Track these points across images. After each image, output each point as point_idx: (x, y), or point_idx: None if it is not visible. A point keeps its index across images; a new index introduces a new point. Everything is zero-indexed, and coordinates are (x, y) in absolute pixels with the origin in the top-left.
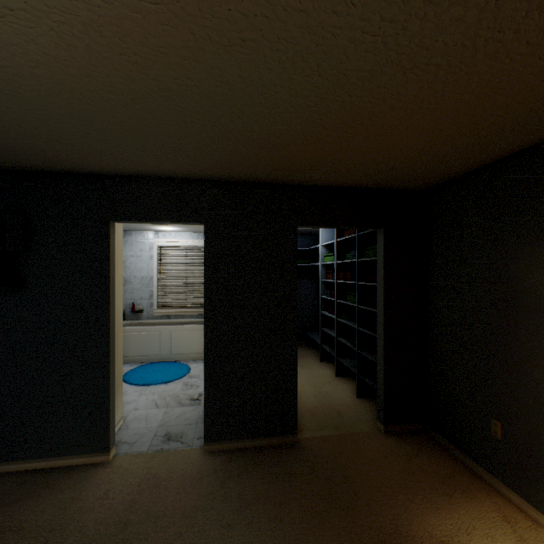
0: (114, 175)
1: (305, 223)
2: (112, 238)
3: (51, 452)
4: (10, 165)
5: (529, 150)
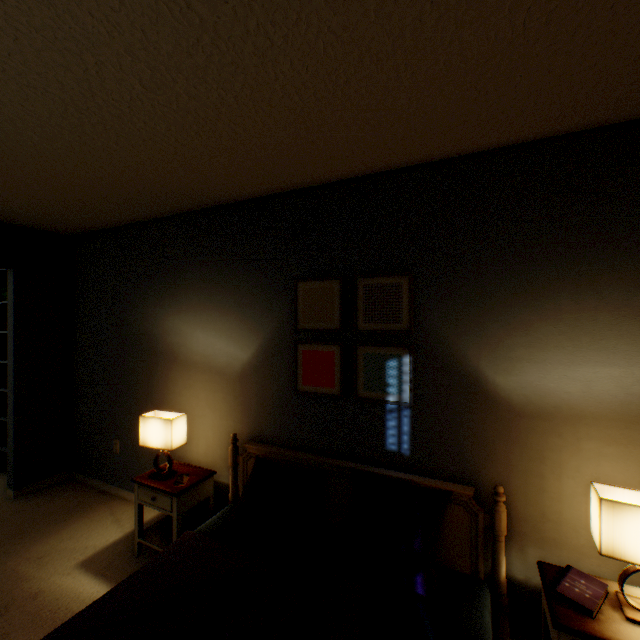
0: None
1: None
2: None
3: None
4: None
5: (134, 226)
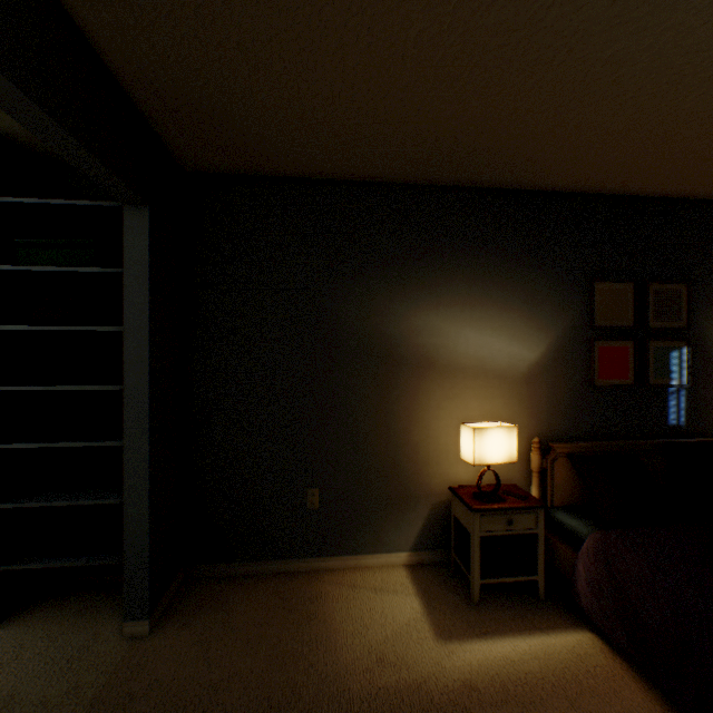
0: None
1: (2, 65)
2: None
3: None
4: None
5: (349, 185)
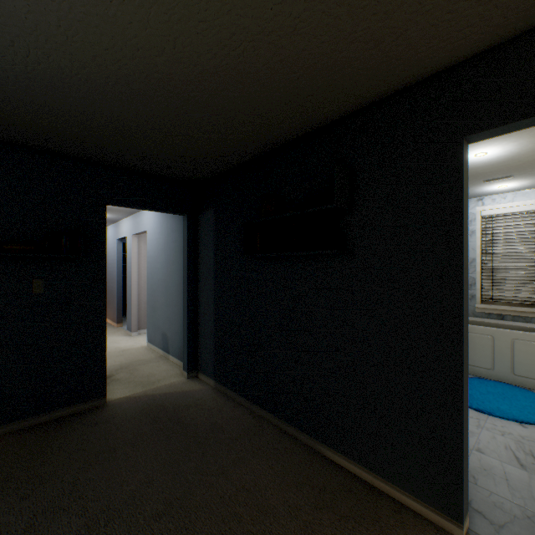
0: (469, 58)
1: None
2: (463, 168)
3: (375, 467)
4: (336, 110)
5: None
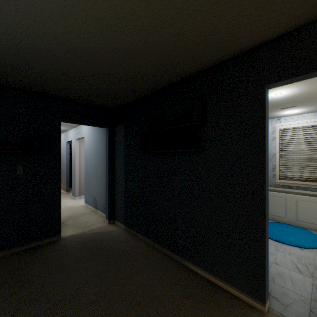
0: (269, 41)
1: None
2: (266, 103)
3: (217, 273)
4: (194, 68)
5: None
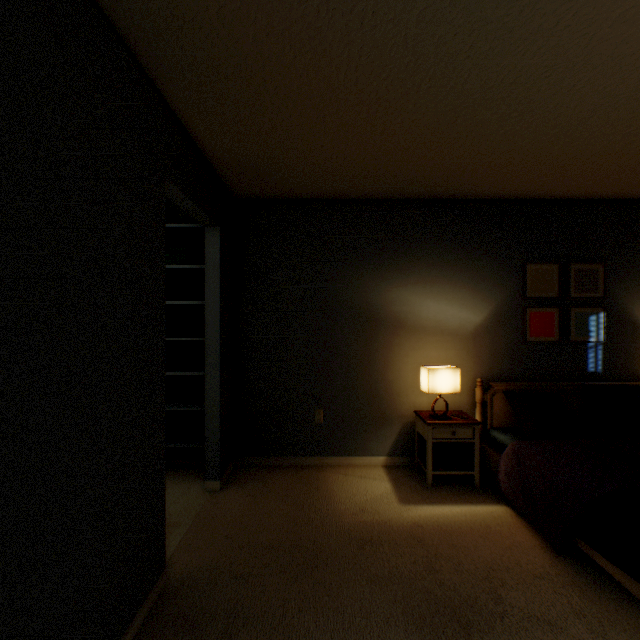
0: None
1: (173, 179)
2: None
3: None
4: None
5: (344, 201)
